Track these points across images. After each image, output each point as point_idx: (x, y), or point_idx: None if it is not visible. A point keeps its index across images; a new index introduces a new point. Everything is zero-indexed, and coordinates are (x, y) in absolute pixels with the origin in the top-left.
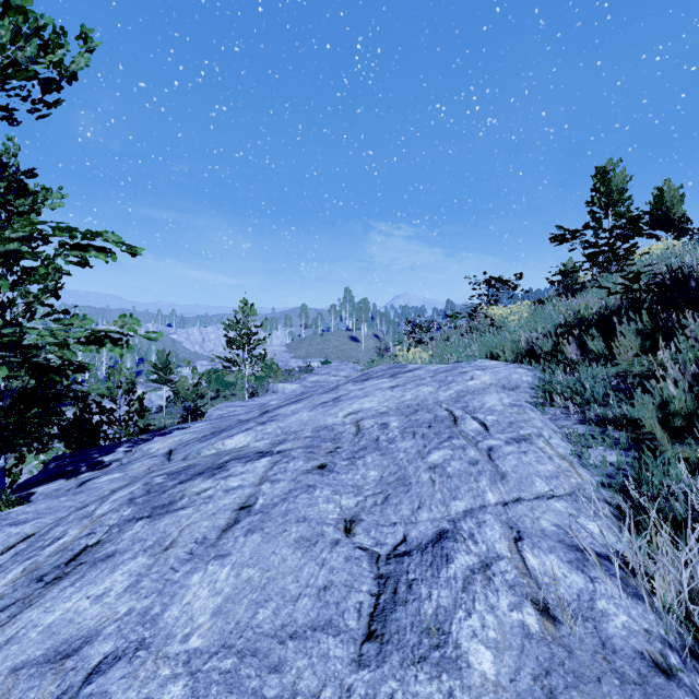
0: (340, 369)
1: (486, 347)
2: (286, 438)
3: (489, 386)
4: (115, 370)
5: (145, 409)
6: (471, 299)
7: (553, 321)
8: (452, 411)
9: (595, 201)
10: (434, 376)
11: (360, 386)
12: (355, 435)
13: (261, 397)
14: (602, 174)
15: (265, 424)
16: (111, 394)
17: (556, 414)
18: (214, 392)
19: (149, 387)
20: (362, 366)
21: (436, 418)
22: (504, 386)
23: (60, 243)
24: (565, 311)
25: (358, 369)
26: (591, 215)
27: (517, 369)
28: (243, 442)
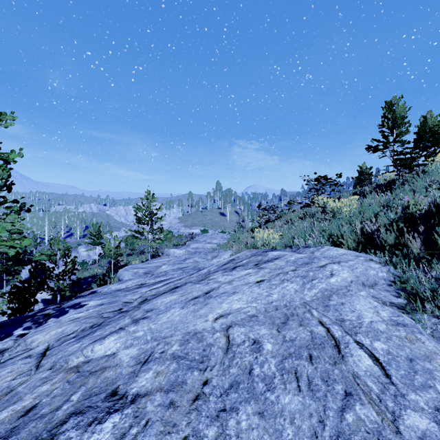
0: (213, 238)
1: (327, 234)
2: (153, 351)
3: (350, 283)
4: (55, 241)
5: (84, 262)
6: (309, 193)
7: (389, 216)
8: (329, 327)
9: (385, 124)
10: (295, 270)
11: (229, 277)
12: (225, 352)
13: (158, 258)
14: (389, 106)
15: (138, 323)
16: (52, 258)
17: (437, 328)
18: (130, 250)
19: (88, 246)
20: (227, 235)
21: (314, 340)
22: (363, 283)
23: (12, 151)
24: (387, 204)
25: (225, 238)
26: (382, 134)
27: (369, 263)
28: (111, 349)
